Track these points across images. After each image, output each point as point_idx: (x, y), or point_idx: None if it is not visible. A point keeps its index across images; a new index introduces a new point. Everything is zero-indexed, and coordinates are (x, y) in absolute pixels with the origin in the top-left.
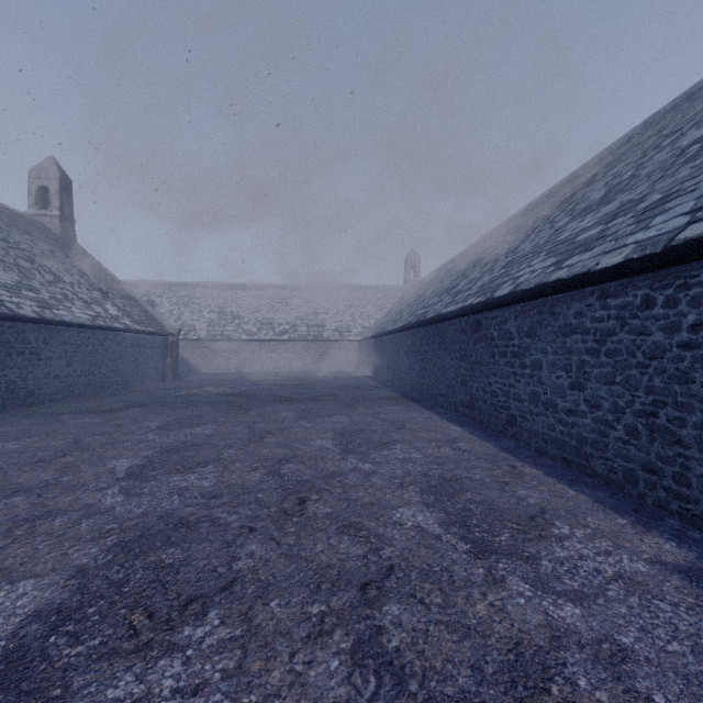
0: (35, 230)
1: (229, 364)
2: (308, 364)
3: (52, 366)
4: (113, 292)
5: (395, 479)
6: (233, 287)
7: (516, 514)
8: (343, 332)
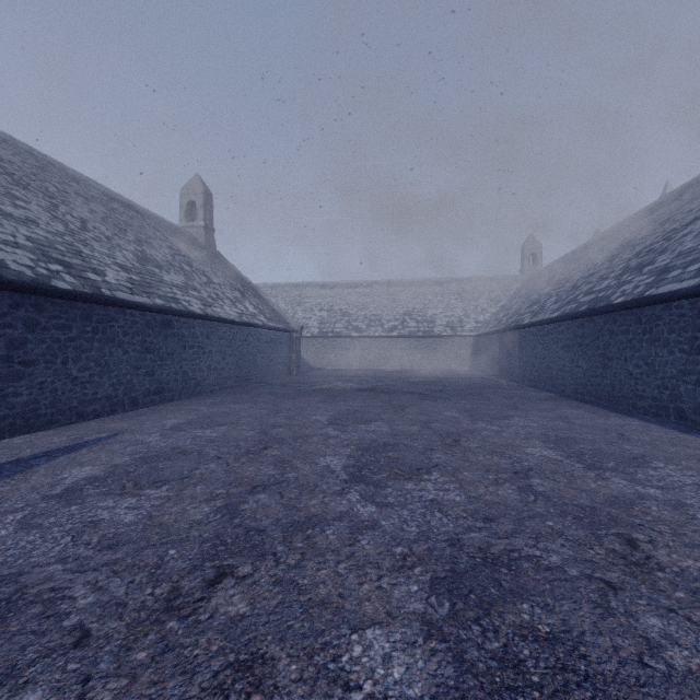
0: (188, 239)
1: (339, 360)
2: (418, 361)
3: (212, 359)
4: (248, 292)
5: None
6: (340, 285)
7: None
8: (455, 327)
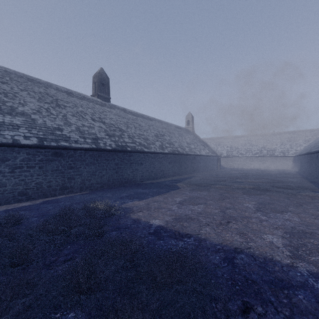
0: (189, 132)
1: (234, 165)
2: (267, 165)
3: (201, 164)
4: (205, 145)
5: (280, 184)
6: (234, 137)
7: (299, 188)
8: (284, 152)
